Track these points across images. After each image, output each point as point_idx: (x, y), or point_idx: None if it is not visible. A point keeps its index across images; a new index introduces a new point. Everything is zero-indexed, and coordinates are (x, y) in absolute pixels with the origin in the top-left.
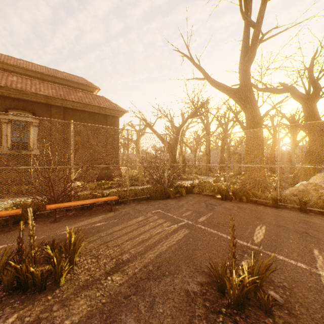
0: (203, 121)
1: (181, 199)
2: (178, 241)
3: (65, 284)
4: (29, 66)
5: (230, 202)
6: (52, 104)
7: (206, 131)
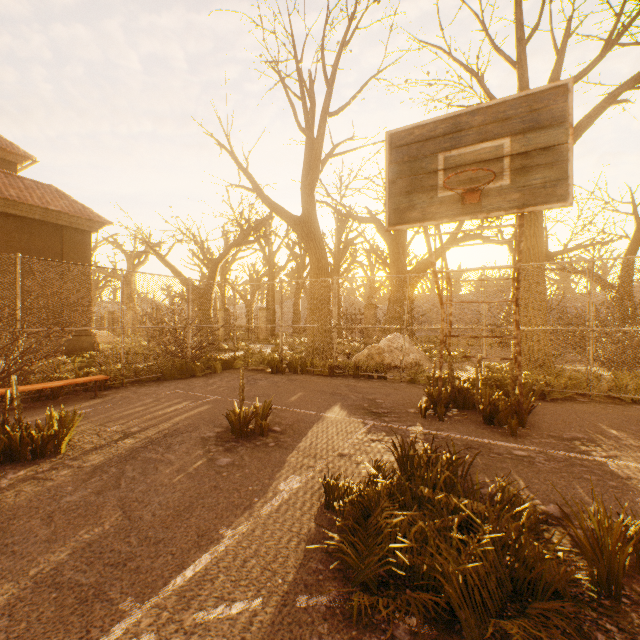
0: (264, 248)
1: (214, 376)
2: (201, 413)
3: (67, 452)
4: None
5: (282, 375)
6: None
7: (269, 266)
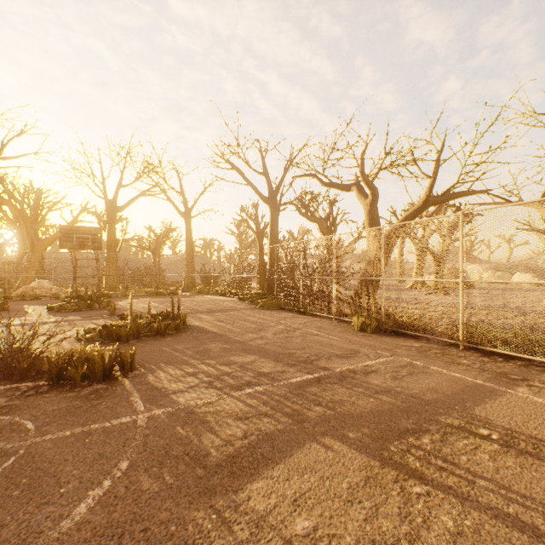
0: None
1: None
2: None
3: None
4: None
5: None
6: None
7: None
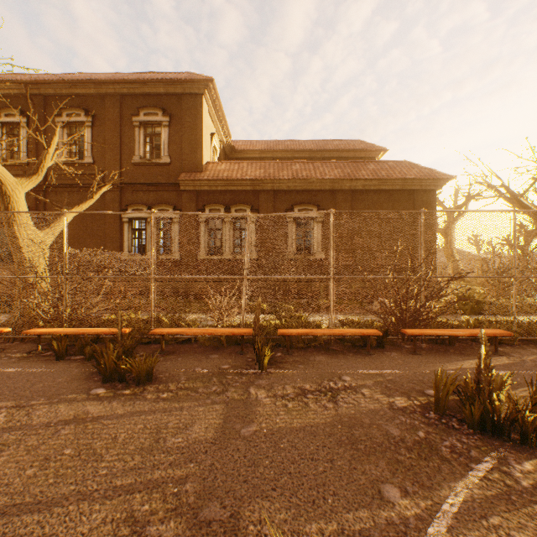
0: None
1: None
2: None
3: None
4: (296, 146)
5: None
6: (338, 189)
7: None
